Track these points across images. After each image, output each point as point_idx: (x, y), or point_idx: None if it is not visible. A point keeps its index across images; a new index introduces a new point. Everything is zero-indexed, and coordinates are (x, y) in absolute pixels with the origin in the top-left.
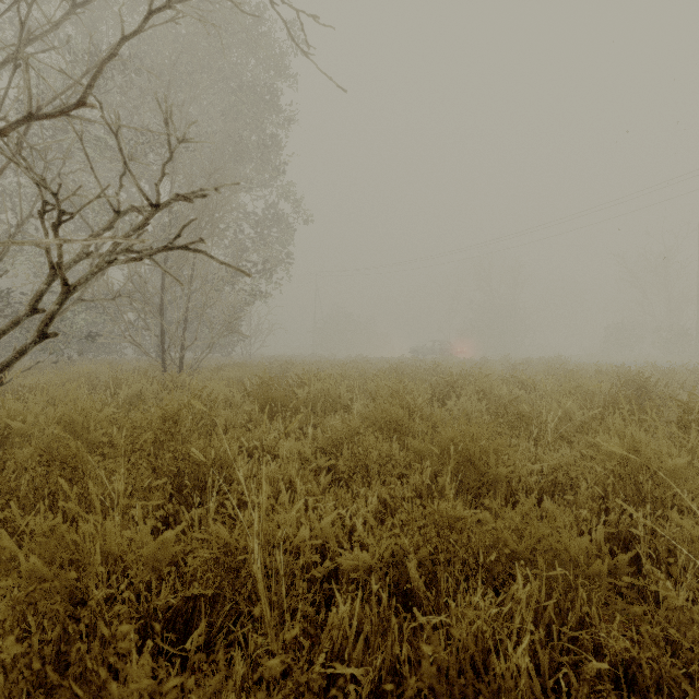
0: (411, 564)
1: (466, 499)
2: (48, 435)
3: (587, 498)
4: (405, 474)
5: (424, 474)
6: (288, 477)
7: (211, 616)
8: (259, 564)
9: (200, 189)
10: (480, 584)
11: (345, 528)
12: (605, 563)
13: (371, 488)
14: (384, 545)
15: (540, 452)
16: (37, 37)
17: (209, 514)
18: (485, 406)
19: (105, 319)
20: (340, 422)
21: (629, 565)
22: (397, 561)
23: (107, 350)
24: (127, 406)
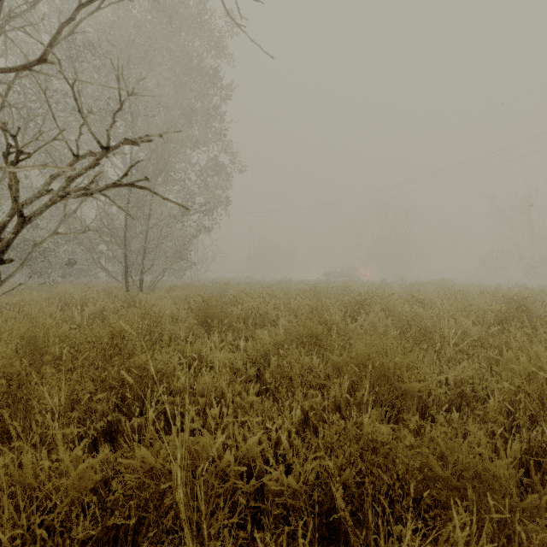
0: (337, 494)
1: (381, 409)
2: (12, 348)
3: (495, 412)
4: (325, 384)
5: (343, 387)
6: (220, 389)
7: (137, 538)
8: (181, 494)
9: (146, 135)
10: (410, 519)
11: (271, 440)
12: (544, 499)
13: (295, 397)
14: (309, 469)
15: (444, 365)
16: (17, 15)
17: (148, 423)
18: (391, 322)
19: (82, 249)
20: (267, 336)
21: (541, 479)
22: (321, 482)
23: (85, 273)
24: (90, 321)
